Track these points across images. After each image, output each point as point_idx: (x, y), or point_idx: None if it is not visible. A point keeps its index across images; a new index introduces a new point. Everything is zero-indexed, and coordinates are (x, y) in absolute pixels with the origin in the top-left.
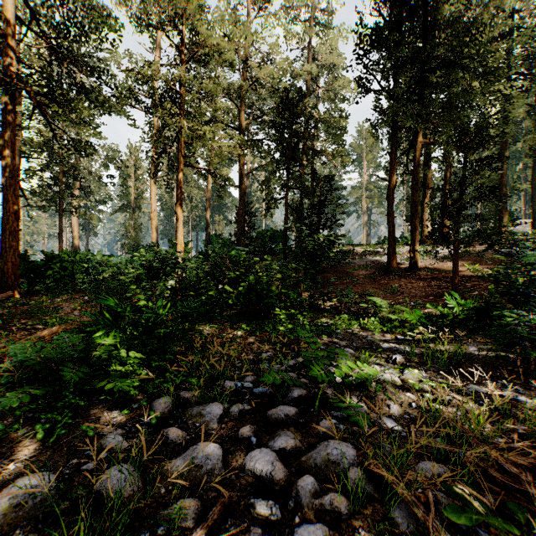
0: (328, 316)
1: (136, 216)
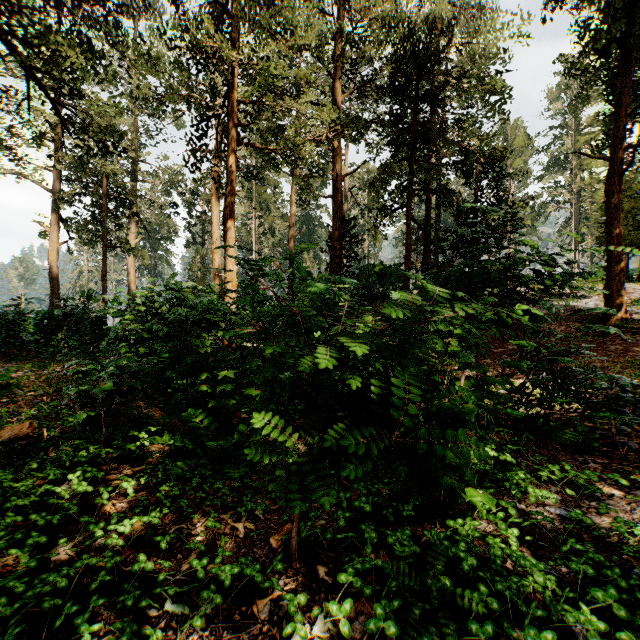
0: (598, 469)
1: (203, 254)
